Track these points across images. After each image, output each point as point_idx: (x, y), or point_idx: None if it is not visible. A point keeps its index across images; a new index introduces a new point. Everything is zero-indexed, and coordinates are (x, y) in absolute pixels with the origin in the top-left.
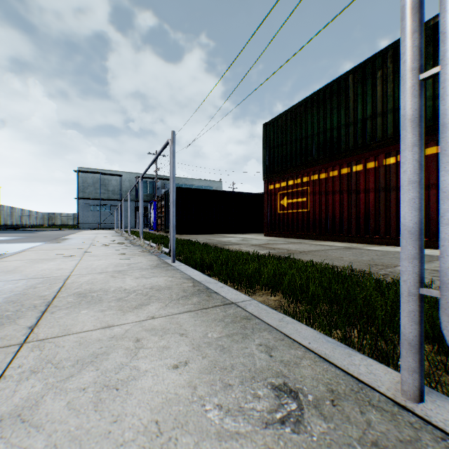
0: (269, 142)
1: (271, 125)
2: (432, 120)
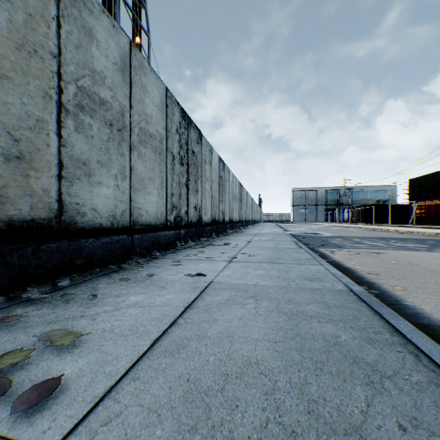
0: (410, 187)
1: (411, 181)
2: None
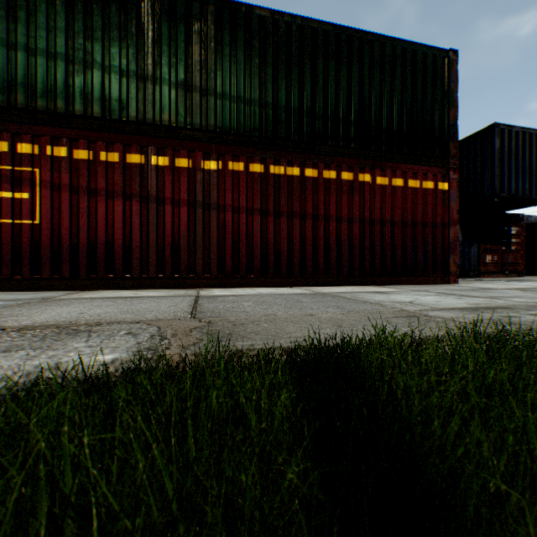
0: None
1: None
2: (259, 131)
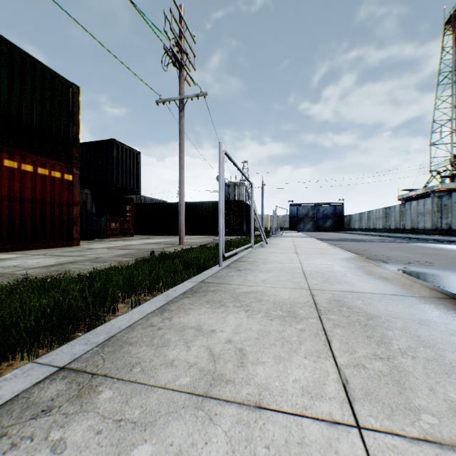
0: None
1: None
2: None
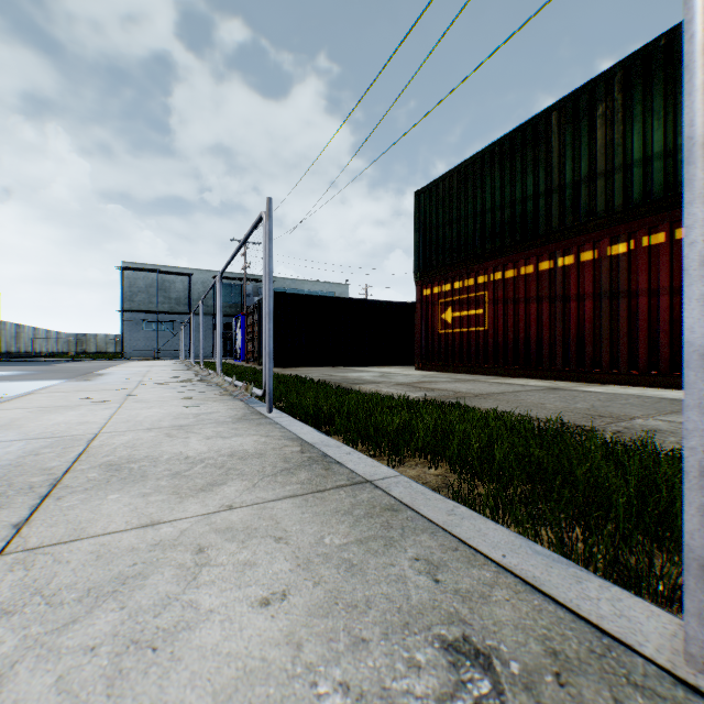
0: (424, 221)
1: (427, 194)
2: None
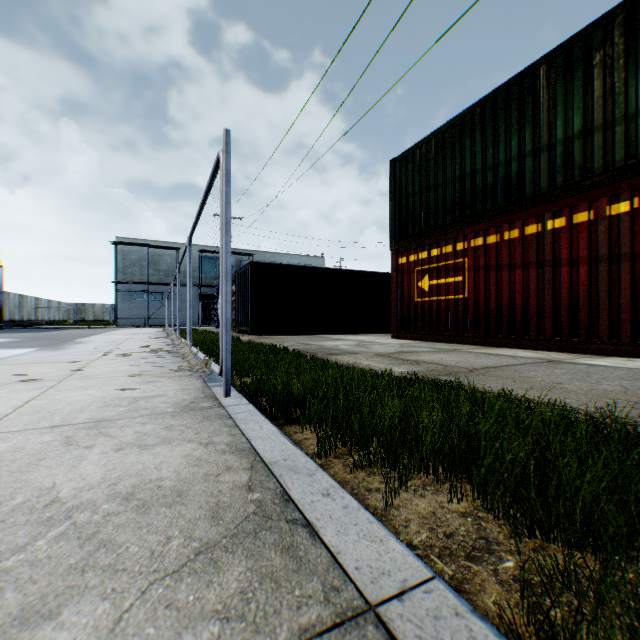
0: (400, 189)
1: (403, 162)
2: None
